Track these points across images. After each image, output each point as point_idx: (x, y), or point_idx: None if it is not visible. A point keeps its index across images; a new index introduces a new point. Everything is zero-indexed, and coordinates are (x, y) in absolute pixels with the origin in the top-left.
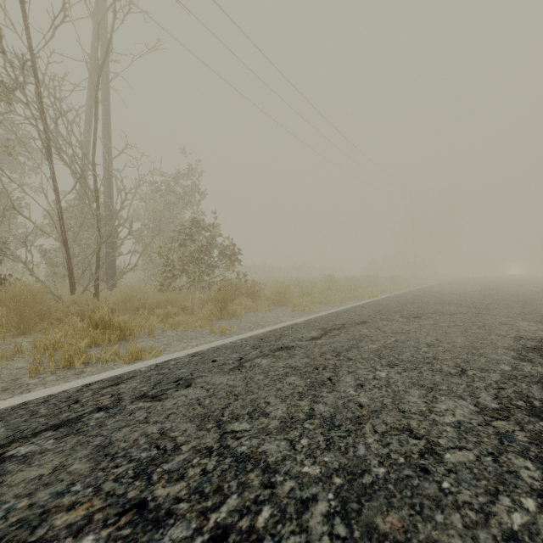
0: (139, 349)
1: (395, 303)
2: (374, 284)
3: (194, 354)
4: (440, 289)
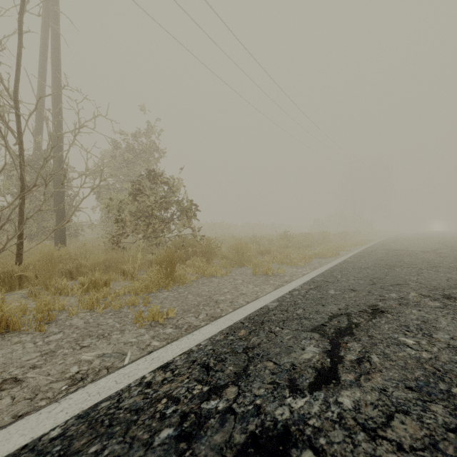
0: None
1: (376, 266)
2: (326, 240)
3: None
4: (400, 246)
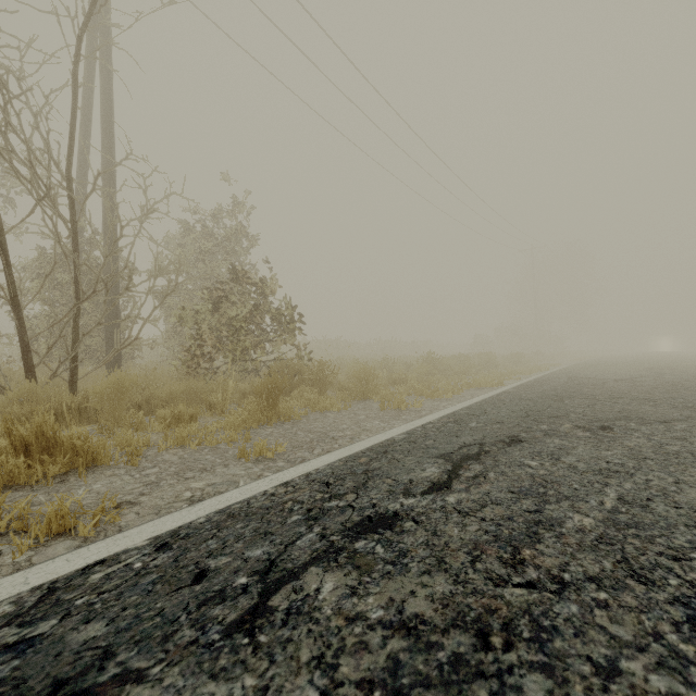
0: (90, 499)
1: (542, 397)
2: (490, 365)
3: (169, 537)
4: (591, 373)
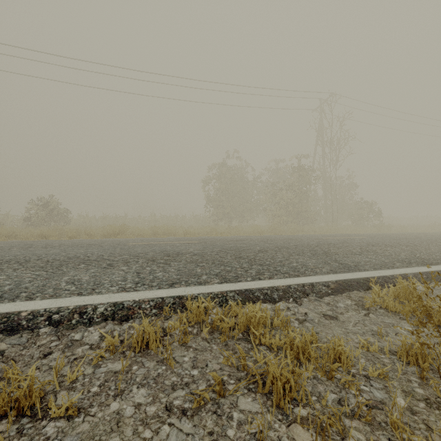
0: None
1: None
2: None
3: None
4: None
